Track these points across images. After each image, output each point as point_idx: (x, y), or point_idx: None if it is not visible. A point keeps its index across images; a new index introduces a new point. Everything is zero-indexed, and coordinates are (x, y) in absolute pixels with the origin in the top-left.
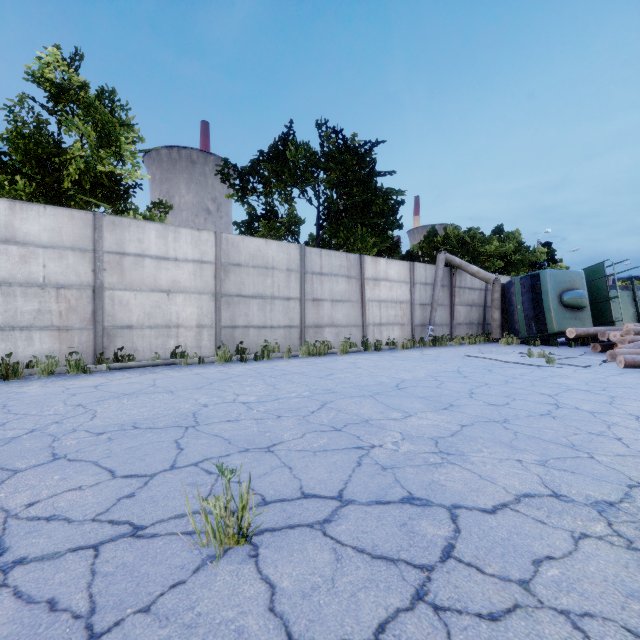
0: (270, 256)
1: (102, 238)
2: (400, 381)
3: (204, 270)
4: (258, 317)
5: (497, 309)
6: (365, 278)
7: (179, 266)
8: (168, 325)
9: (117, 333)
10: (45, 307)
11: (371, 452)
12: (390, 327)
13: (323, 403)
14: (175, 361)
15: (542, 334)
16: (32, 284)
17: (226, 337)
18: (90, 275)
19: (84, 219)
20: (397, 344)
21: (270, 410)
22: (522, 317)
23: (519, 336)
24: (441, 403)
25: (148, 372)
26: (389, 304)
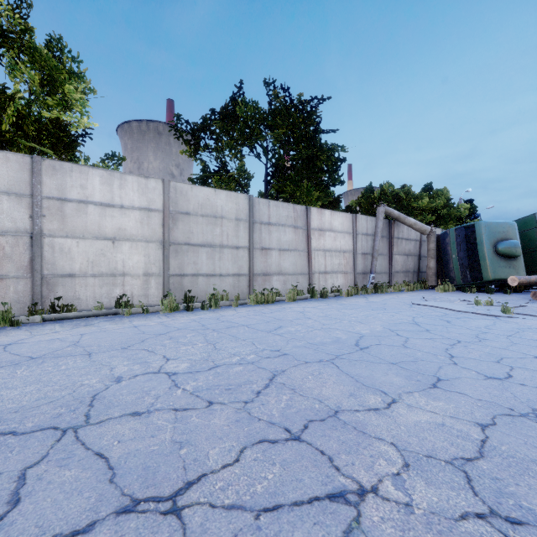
0: (219, 205)
1: (41, 183)
2: (358, 337)
3: (151, 218)
4: (207, 265)
5: (433, 258)
6: (311, 228)
7: (125, 213)
8: (113, 273)
9: (58, 282)
10: None
11: (364, 516)
12: (334, 275)
13: (272, 375)
14: (118, 311)
15: (477, 281)
16: None
17: (174, 285)
18: (27, 221)
19: (20, 162)
20: (342, 291)
21: (200, 389)
22: (457, 265)
23: (454, 283)
24: (424, 375)
25: (83, 324)
26: (333, 253)
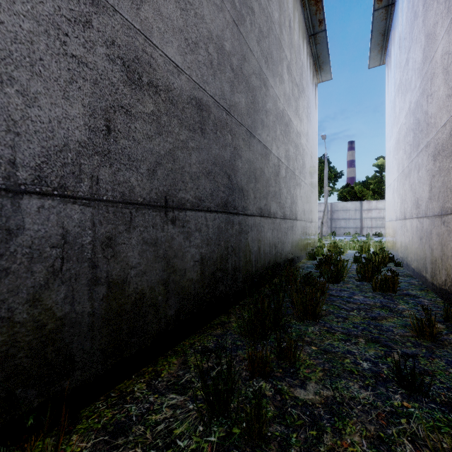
0: None
1: None
2: None
3: None
4: None
5: None
6: None
7: None
8: None
9: None
10: (383, 223)
11: None
12: None
13: None
14: None
15: None
16: (380, 218)
17: None
18: None
19: None
20: None
21: None
22: None
23: None
24: None
25: None
26: None
